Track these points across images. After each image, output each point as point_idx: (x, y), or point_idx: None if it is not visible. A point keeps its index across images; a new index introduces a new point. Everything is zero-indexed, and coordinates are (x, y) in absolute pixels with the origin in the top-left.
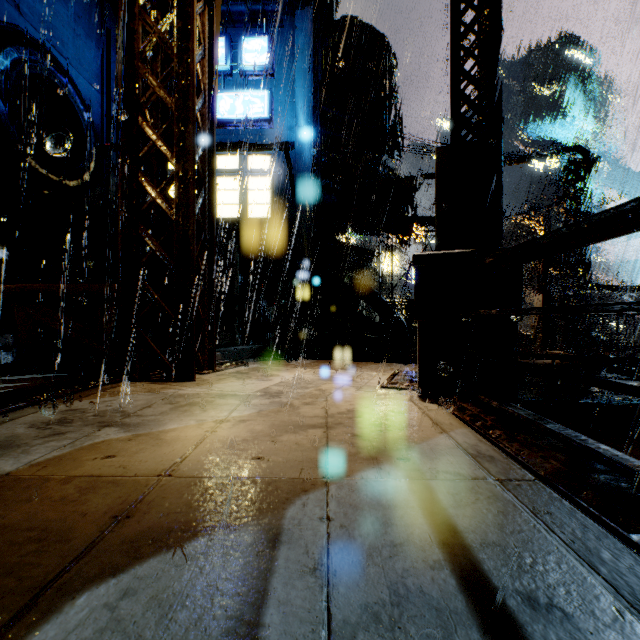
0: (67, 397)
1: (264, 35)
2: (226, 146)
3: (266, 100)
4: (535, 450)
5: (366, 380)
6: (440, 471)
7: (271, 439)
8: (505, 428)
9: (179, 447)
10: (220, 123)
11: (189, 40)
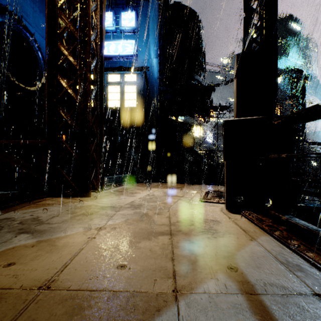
0: (9, 208)
1: (133, 11)
2: (113, 68)
3: (134, 45)
4: None
5: (191, 196)
6: (266, 283)
7: (132, 246)
8: (298, 238)
9: (65, 254)
10: (110, 57)
11: None
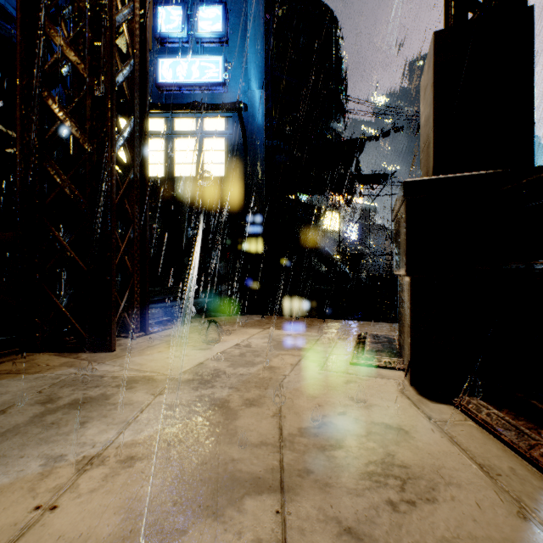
0: None
1: (219, 4)
2: (181, 106)
3: (220, 65)
4: None
5: (328, 349)
6: None
7: None
8: None
9: None
10: (177, 87)
11: None
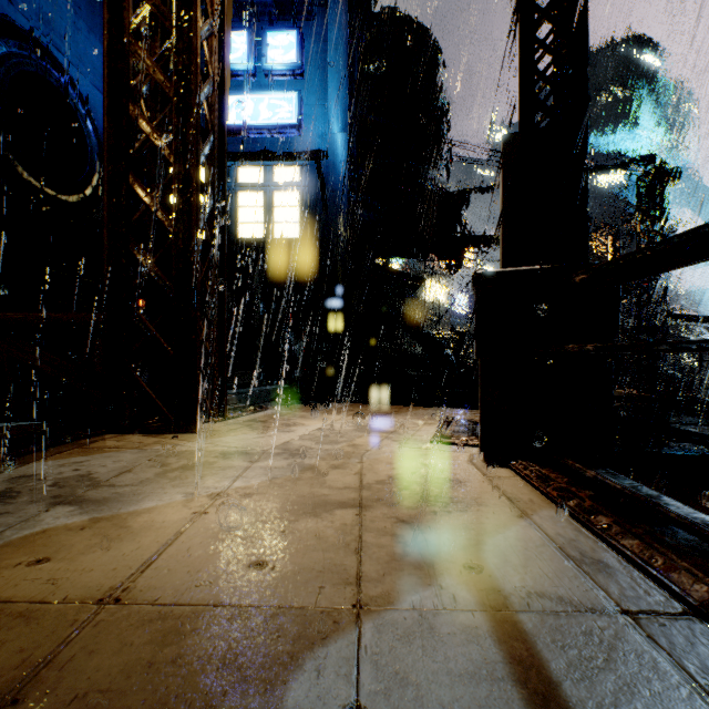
0: (29, 456)
1: (292, 29)
2: (248, 155)
3: (294, 103)
4: (673, 556)
5: (411, 431)
6: (533, 593)
7: (281, 527)
8: (612, 512)
9: (148, 542)
10: (242, 130)
11: (191, 8)
